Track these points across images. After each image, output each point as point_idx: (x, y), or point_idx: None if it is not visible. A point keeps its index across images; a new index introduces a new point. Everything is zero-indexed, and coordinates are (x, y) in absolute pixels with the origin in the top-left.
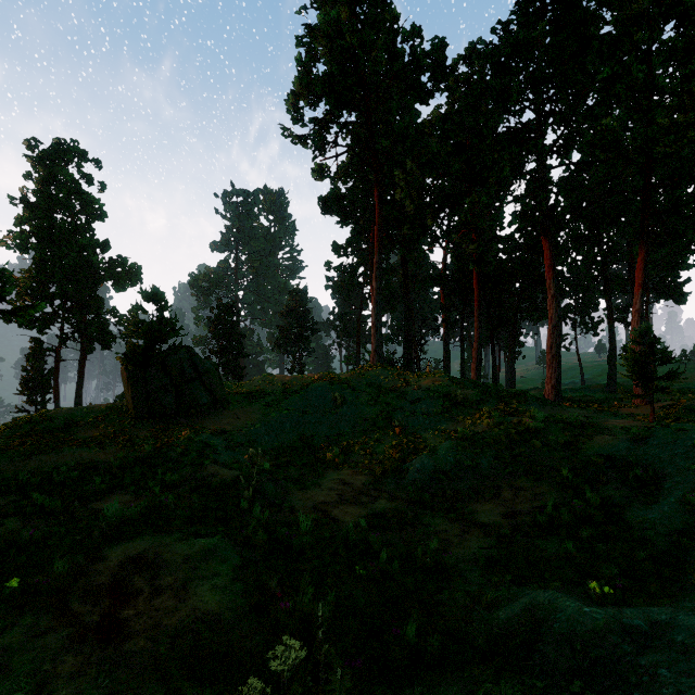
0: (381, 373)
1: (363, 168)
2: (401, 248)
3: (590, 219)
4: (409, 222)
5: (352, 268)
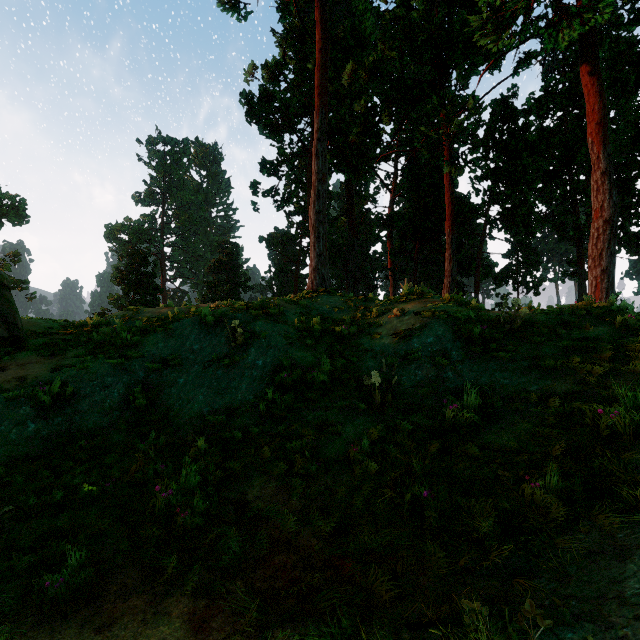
0: (326, 300)
1: (299, 71)
2: (346, 169)
3: (565, 144)
4: (359, 124)
5: (288, 216)
